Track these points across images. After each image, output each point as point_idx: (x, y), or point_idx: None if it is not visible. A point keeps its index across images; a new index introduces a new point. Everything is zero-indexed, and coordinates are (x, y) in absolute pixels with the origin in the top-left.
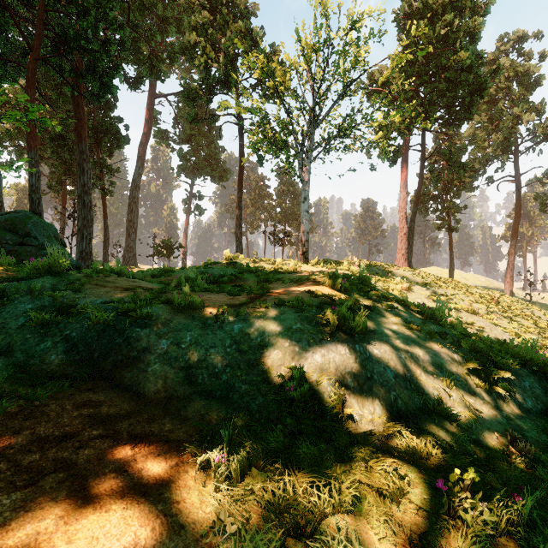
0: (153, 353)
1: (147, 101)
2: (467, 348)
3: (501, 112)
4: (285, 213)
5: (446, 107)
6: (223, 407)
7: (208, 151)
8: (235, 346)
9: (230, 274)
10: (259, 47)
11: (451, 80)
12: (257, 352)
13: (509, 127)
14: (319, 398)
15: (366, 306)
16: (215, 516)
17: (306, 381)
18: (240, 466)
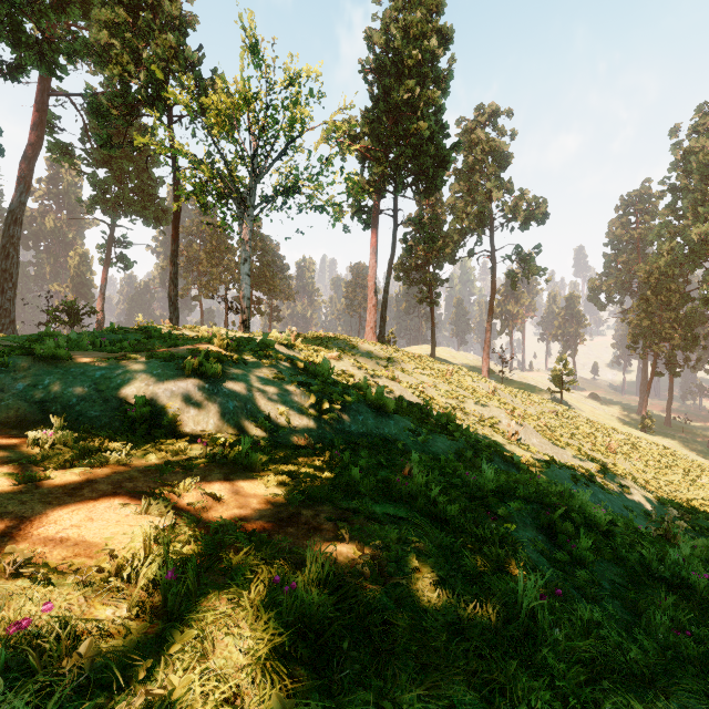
0: (8, 392)
1: (36, 97)
2: (317, 391)
3: (478, 185)
4: (252, 274)
5: (414, 174)
6: (70, 425)
7: (138, 181)
8: (94, 387)
9: (134, 340)
10: (195, 71)
11: (417, 147)
12: (114, 391)
13: (483, 201)
14: (160, 419)
15: (243, 362)
16: (36, 456)
17: (153, 408)
18: (64, 440)
